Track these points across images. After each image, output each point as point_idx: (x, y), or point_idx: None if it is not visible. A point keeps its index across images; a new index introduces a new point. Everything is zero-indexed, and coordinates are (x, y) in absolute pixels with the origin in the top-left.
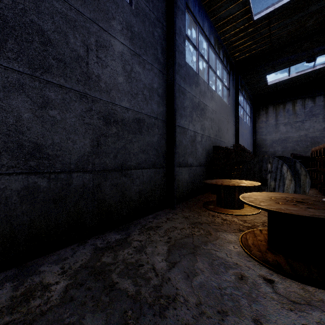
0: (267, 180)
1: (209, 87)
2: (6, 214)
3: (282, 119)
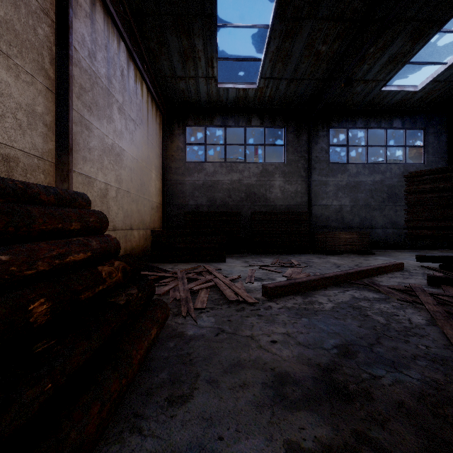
0: None
1: None
2: (389, 237)
3: None
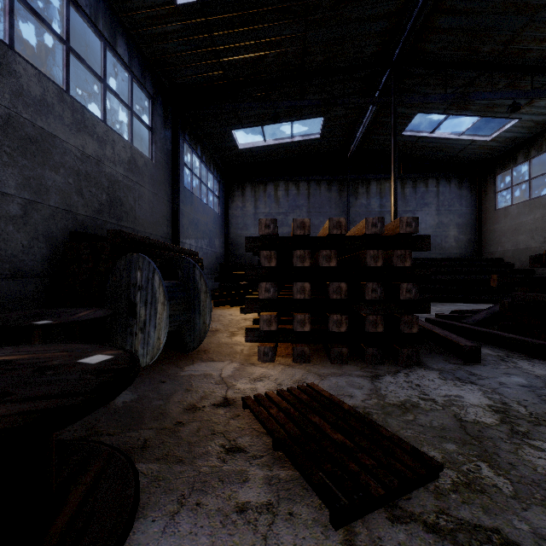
0: (136, 306)
1: (70, 99)
2: None
3: (262, 207)
